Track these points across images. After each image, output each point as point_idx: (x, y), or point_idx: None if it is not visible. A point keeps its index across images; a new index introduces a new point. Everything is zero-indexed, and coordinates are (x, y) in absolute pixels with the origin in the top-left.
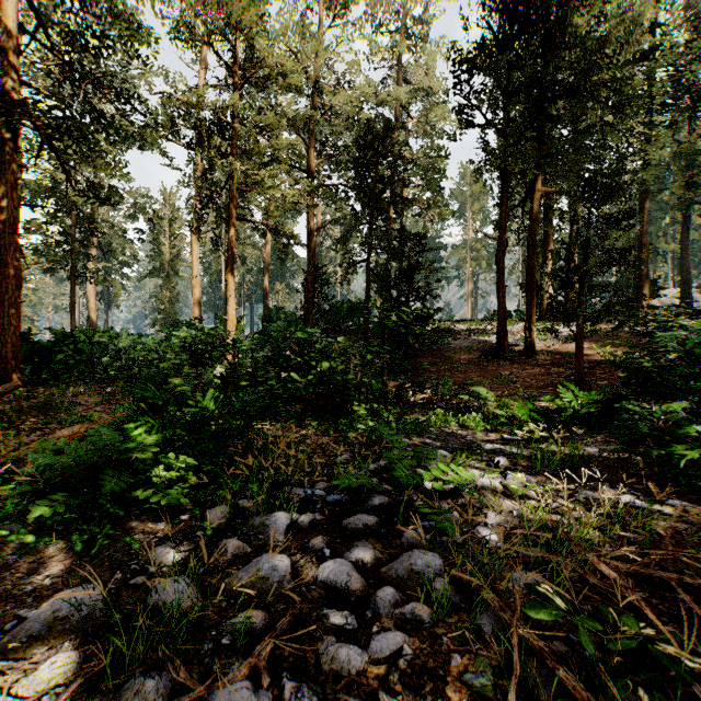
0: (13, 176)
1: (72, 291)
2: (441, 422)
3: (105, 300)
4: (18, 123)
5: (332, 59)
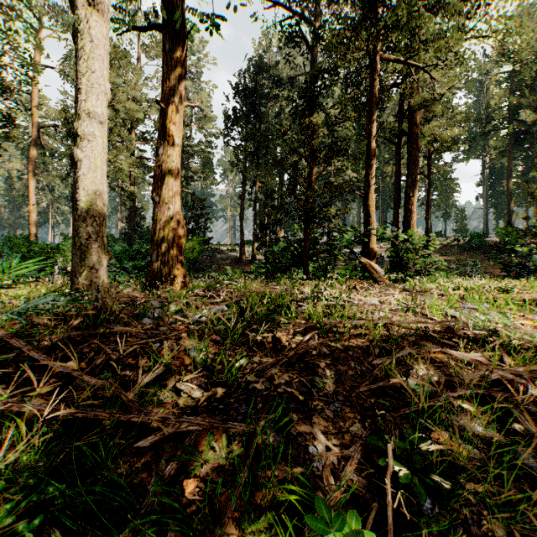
0: None
1: None
2: None
3: None
4: None
5: (146, 80)
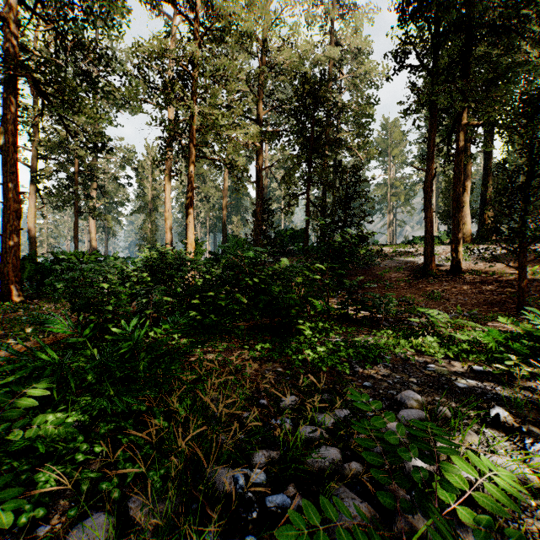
0: (13, 125)
1: (75, 224)
2: (393, 345)
3: (105, 232)
4: (17, 81)
5: (277, 26)
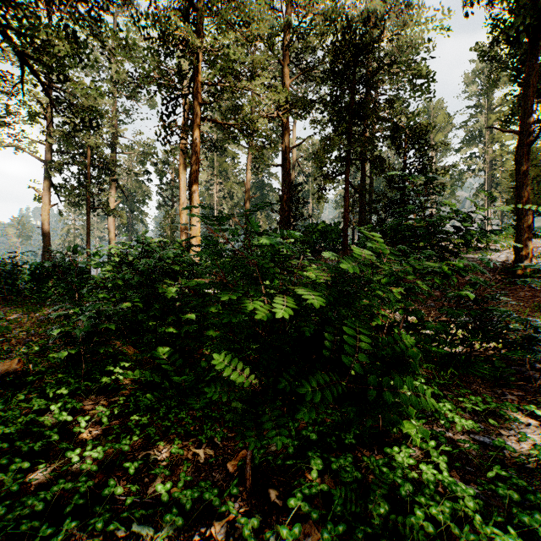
0: None
1: (88, 221)
2: None
3: (129, 232)
4: None
5: None
